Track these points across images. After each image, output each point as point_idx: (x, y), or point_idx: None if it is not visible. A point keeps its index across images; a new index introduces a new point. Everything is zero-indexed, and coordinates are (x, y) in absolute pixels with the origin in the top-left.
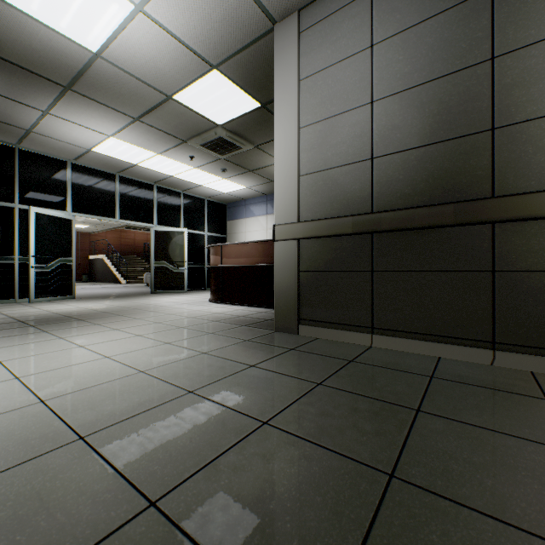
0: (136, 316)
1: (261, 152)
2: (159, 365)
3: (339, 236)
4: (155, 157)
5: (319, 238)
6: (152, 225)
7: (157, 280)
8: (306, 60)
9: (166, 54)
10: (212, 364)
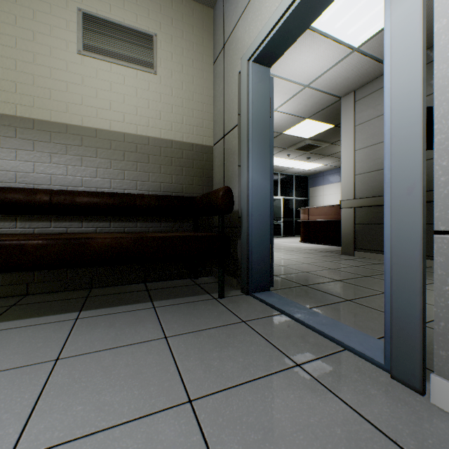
0: None
1: (335, 145)
2: (290, 258)
3: (376, 206)
4: None
5: (366, 207)
6: None
7: None
8: (358, 116)
9: (283, 120)
10: (311, 260)
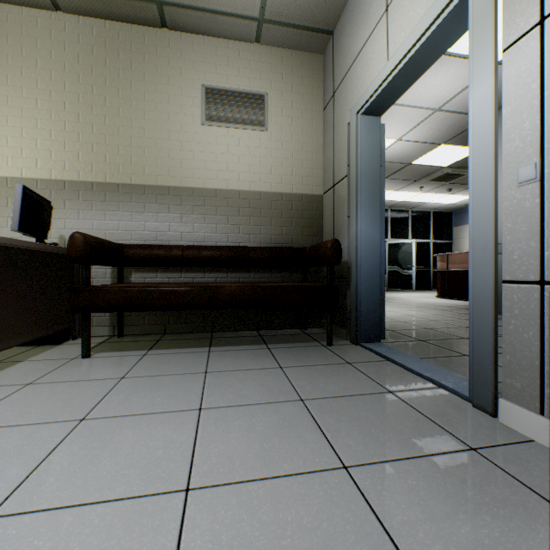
0: (388, 301)
1: None
2: (416, 315)
3: None
4: (392, 193)
5: None
6: (386, 239)
7: (389, 281)
8: None
9: (409, 149)
10: (442, 317)
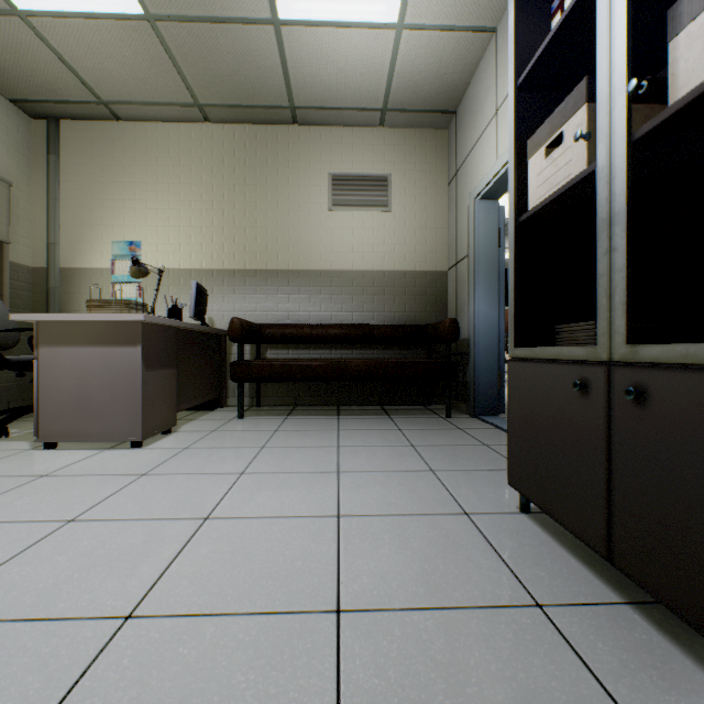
0: None
1: None
2: None
3: None
4: None
5: None
6: None
7: None
8: None
9: None
10: None
